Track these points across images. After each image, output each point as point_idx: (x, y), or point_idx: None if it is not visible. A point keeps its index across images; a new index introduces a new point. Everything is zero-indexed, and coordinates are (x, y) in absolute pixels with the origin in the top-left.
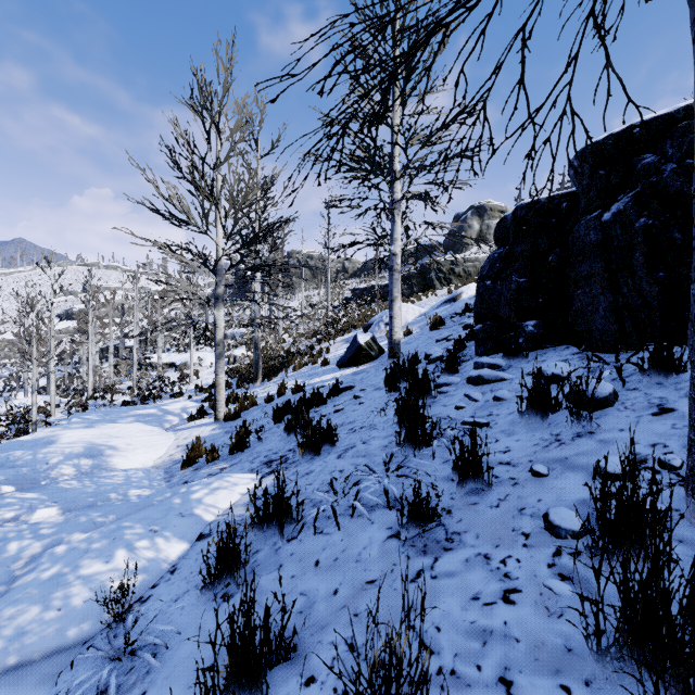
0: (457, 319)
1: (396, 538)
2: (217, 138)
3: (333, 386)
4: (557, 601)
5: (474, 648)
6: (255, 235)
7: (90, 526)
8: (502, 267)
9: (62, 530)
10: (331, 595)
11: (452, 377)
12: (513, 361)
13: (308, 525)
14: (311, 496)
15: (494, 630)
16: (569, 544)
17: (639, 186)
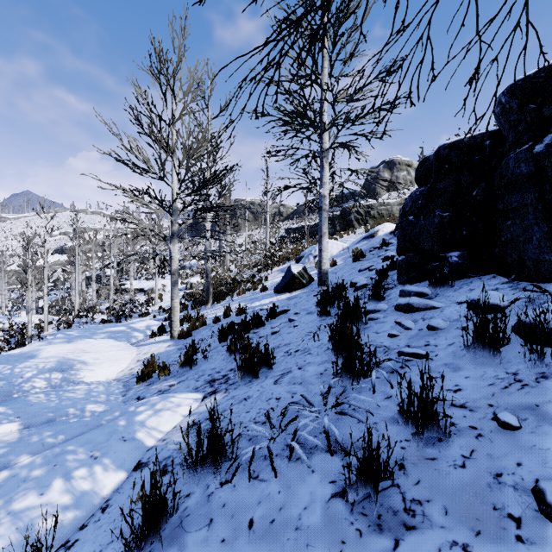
0: (376, 252)
1: (342, 498)
2: (173, 99)
3: (271, 309)
4: None
5: None
6: (204, 180)
7: (38, 447)
8: (424, 203)
9: (12, 451)
10: None
11: (380, 304)
12: (439, 289)
13: (243, 465)
14: (247, 427)
15: None
16: None
17: None
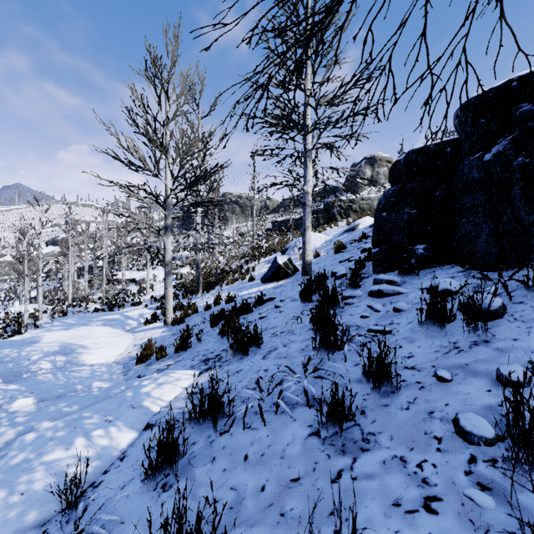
0: (356, 245)
1: (316, 436)
2: (166, 101)
3: (258, 297)
4: (481, 513)
5: None
6: (196, 177)
7: (57, 415)
8: (395, 201)
9: (33, 418)
10: (259, 492)
11: (356, 291)
12: (406, 277)
13: (238, 419)
14: (240, 393)
15: None
16: (483, 451)
17: (517, 130)
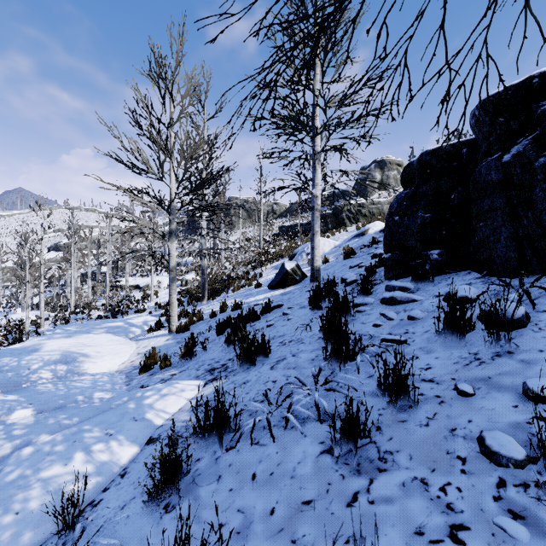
0: (366, 250)
1: (329, 453)
2: (171, 102)
3: (266, 304)
4: (514, 545)
5: None
6: (201, 180)
7: (56, 428)
8: (408, 205)
9: (31, 431)
10: (268, 515)
11: (367, 298)
12: (420, 284)
13: (245, 434)
14: (247, 405)
15: None
16: (512, 474)
17: (538, 129)
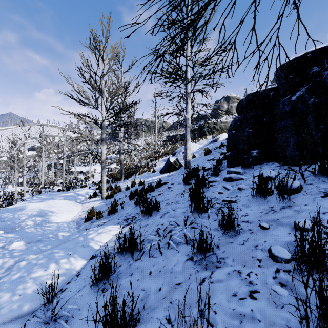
0: (217, 150)
1: (191, 260)
2: (102, 63)
3: (158, 182)
4: (280, 298)
5: (235, 325)
6: (120, 109)
7: (38, 251)
8: (240, 124)
9: (24, 253)
10: (158, 291)
11: (216, 178)
12: (246, 170)
13: (146, 252)
14: (147, 237)
15: (246, 314)
16: (283, 266)
17: (310, 83)
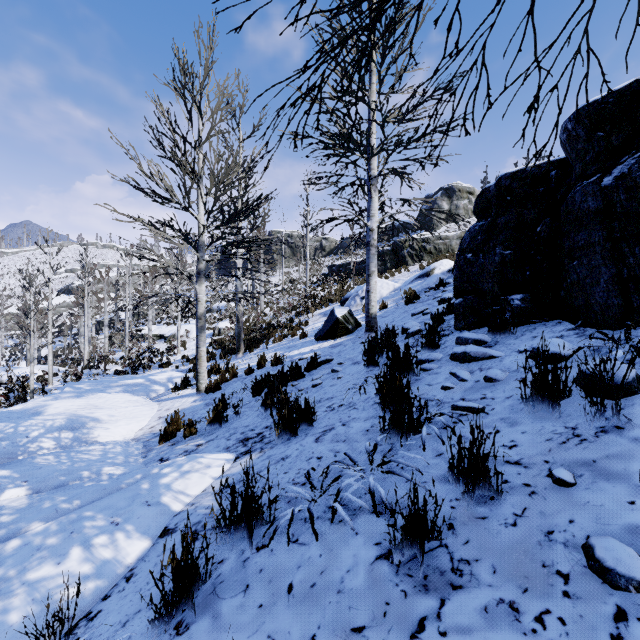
0: (432, 294)
1: (387, 560)
2: (199, 118)
3: (311, 359)
4: None
5: None
6: (235, 211)
7: (52, 513)
8: (484, 240)
9: (21, 518)
10: None
11: (434, 353)
12: (499, 336)
13: (282, 528)
14: (285, 489)
15: None
16: (635, 601)
17: None
